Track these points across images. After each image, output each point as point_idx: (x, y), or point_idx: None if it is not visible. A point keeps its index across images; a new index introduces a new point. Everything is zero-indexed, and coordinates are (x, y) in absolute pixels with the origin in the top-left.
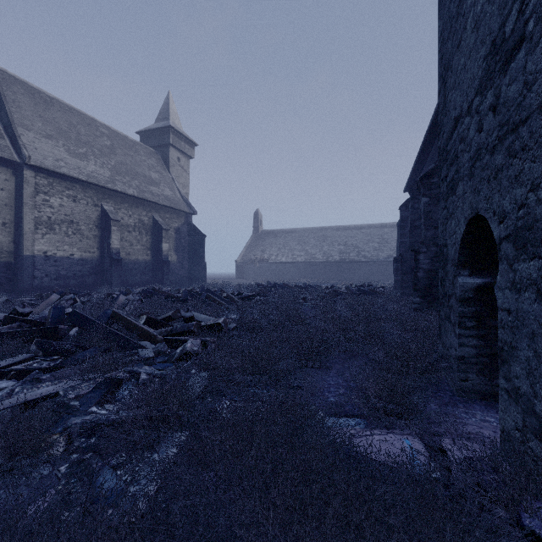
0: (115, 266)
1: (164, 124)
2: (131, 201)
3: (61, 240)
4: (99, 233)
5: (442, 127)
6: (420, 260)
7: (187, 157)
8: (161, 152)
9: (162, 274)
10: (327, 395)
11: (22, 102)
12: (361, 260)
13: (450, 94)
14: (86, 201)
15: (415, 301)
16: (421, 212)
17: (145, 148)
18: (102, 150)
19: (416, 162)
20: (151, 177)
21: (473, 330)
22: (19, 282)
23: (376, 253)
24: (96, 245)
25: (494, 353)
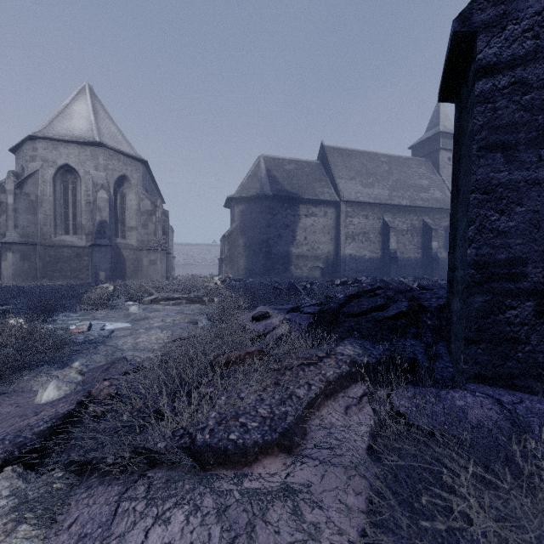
0: (392, 262)
1: (434, 131)
2: (404, 210)
3: (358, 246)
4: (381, 238)
5: None
6: None
7: None
8: (430, 158)
9: (431, 270)
10: None
11: (337, 162)
12: None
13: None
14: (373, 216)
15: None
16: None
17: (415, 160)
18: (383, 175)
19: None
20: (421, 185)
21: None
22: (337, 273)
23: None
24: (379, 247)
25: None
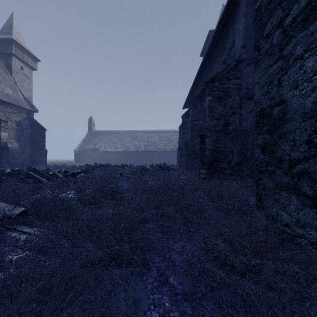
0: None
1: (7, 36)
2: None
3: None
4: None
5: None
6: (206, 142)
7: (30, 68)
8: (3, 59)
9: (0, 158)
10: None
11: None
12: (157, 150)
13: None
14: None
15: (203, 173)
16: (205, 108)
17: None
18: None
19: (192, 87)
20: None
21: None
22: None
23: (165, 147)
24: None
25: None
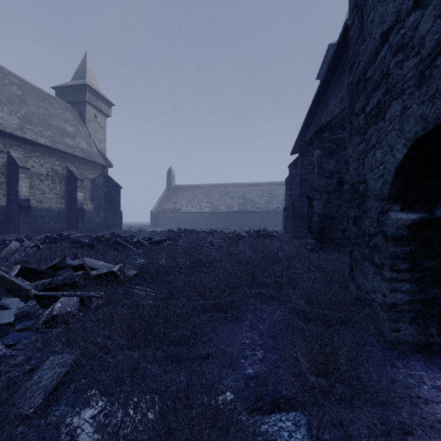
0: (24, 213)
1: (81, 82)
2: (43, 150)
3: None
4: (5, 180)
5: (356, 58)
6: (314, 206)
7: (104, 115)
8: (77, 107)
9: (76, 222)
10: (243, 363)
11: None
12: (255, 211)
13: (373, 12)
14: None
15: (310, 243)
16: (314, 163)
17: (60, 102)
18: (11, 98)
19: (302, 128)
20: (66, 130)
21: (407, 273)
22: None
23: (267, 205)
24: (2, 192)
25: (428, 299)
